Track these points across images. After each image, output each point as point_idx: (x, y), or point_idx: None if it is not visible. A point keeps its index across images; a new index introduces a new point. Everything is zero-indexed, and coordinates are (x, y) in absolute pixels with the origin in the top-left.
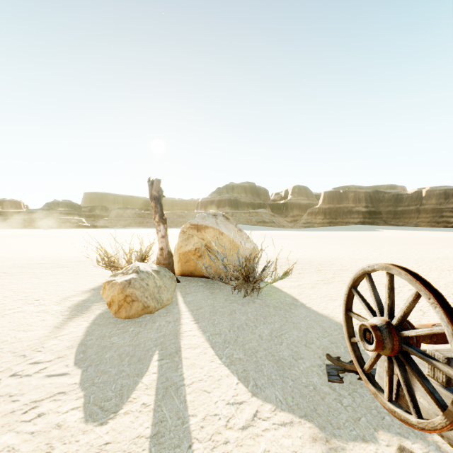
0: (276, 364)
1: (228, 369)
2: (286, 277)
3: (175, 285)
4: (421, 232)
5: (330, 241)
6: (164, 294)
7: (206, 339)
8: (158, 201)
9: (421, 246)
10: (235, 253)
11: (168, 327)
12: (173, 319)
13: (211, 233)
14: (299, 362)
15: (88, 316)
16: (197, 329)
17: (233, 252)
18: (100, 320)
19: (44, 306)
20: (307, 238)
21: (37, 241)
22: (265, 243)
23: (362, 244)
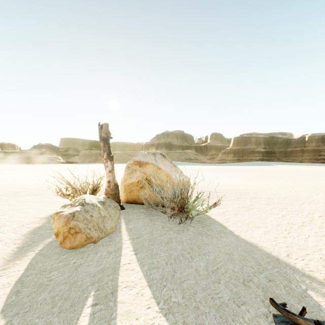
0: (218, 313)
1: (167, 321)
2: (215, 206)
3: (119, 214)
4: (305, 166)
5: (241, 173)
6: (108, 223)
7: (144, 274)
8: (106, 141)
9: (310, 177)
10: (171, 185)
11: (109, 258)
12: (114, 249)
13: (150, 168)
14: (242, 308)
15: (37, 245)
16: (136, 261)
17: (170, 185)
18: (47, 250)
19: (2, 233)
20: (223, 171)
21: (22, 173)
22: (192, 175)
23: (265, 176)
